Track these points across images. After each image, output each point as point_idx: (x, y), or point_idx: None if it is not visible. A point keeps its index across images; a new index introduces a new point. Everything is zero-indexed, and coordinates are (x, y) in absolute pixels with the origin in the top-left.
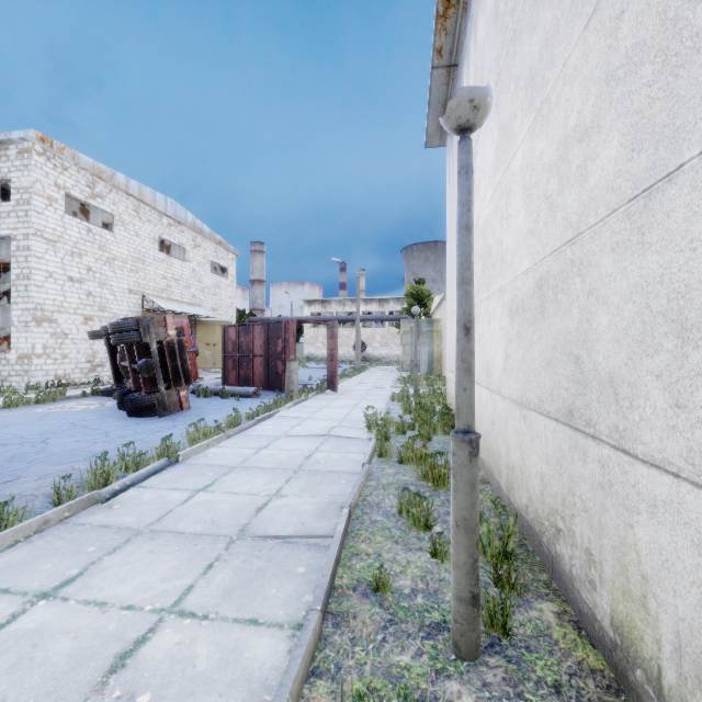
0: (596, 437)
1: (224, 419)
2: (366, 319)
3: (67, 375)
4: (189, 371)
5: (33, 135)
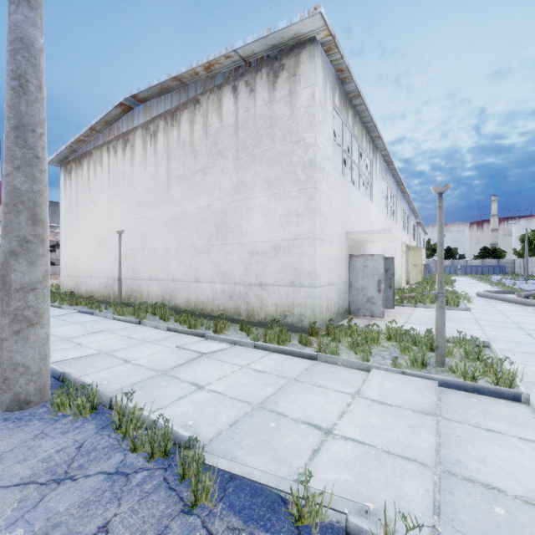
0: (137, 279)
1: None
2: None
3: None
4: None
5: None
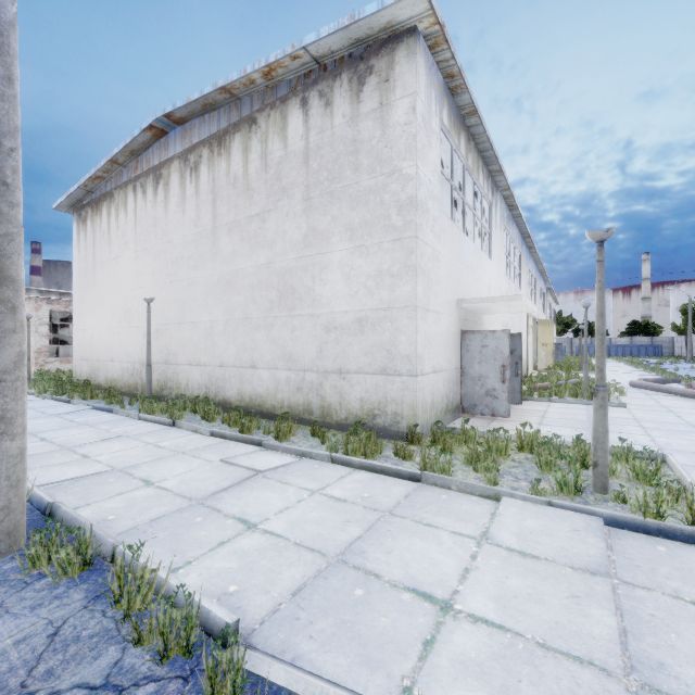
0: (172, 364)
1: None
2: None
3: None
4: None
5: None
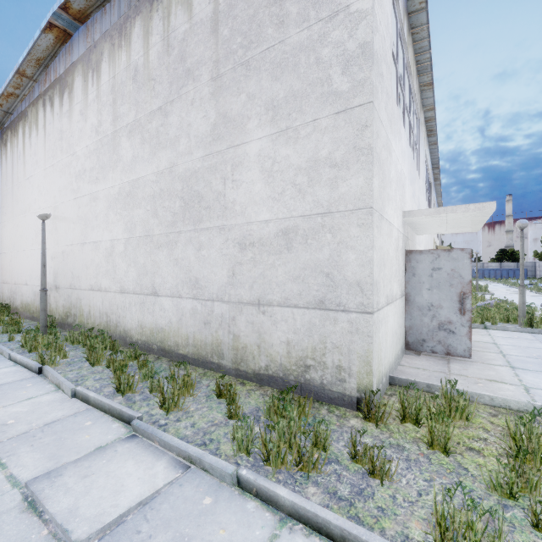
0: (76, 289)
1: None
2: None
3: None
4: None
5: None
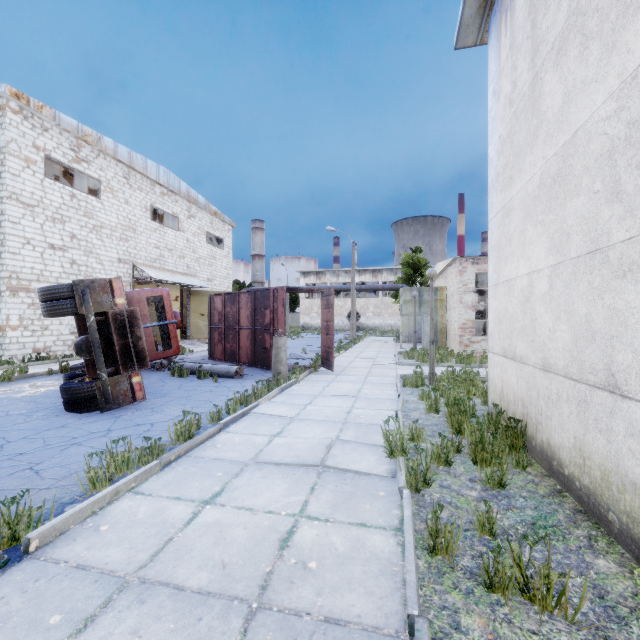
0: None
1: (168, 429)
2: (361, 289)
3: (47, 348)
4: (144, 350)
5: (6, 90)
